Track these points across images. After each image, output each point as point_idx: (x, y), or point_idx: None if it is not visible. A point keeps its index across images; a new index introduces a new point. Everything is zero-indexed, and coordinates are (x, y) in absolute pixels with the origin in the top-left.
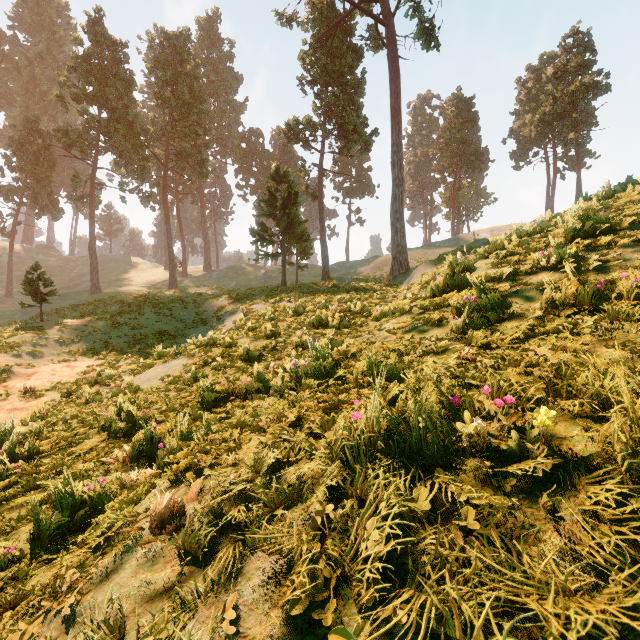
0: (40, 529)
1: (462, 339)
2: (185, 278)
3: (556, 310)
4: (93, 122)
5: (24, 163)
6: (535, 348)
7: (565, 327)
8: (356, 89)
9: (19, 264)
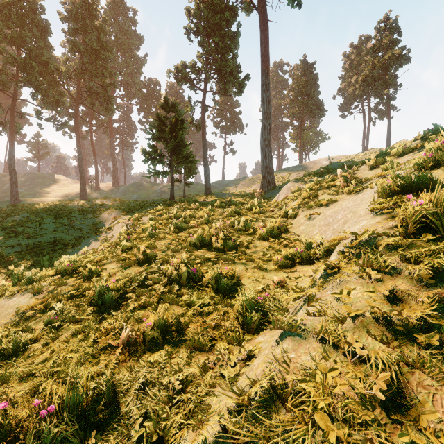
0: None
1: None
2: (97, 192)
3: None
4: (10, 59)
5: None
6: None
7: None
8: (232, 40)
9: None
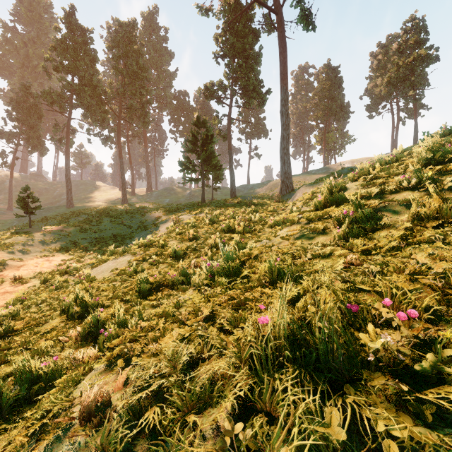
0: (2, 401)
1: (344, 245)
2: (133, 196)
3: (422, 222)
4: (68, 86)
5: (20, 115)
6: (416, 257)
7: (437, 237)
8: (255, 60)
9: (17, 187)
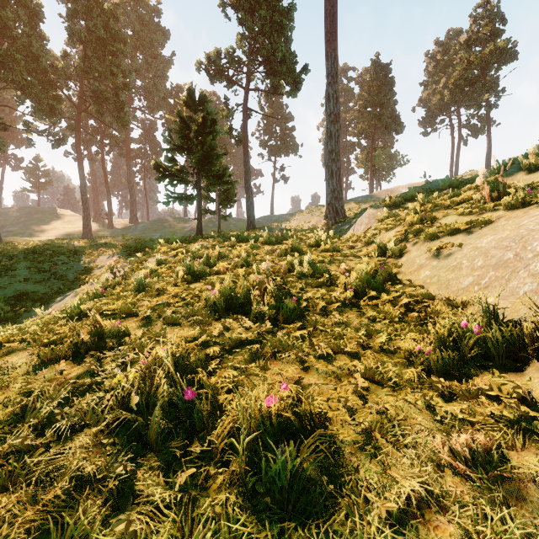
0: None
1: None
2: (110, 230)
3: None
4: None
5: None
6: None
7: None
8: (285, 16)
9: None
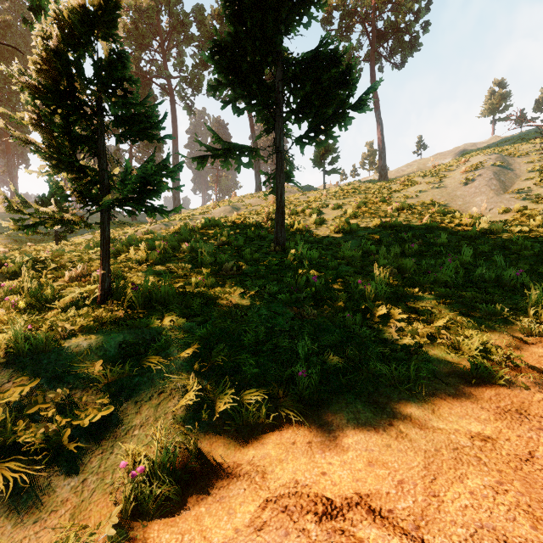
0: None
1: None
2: None
3: None
4: None
5: None
6: None
7: None
8: None
9: None
